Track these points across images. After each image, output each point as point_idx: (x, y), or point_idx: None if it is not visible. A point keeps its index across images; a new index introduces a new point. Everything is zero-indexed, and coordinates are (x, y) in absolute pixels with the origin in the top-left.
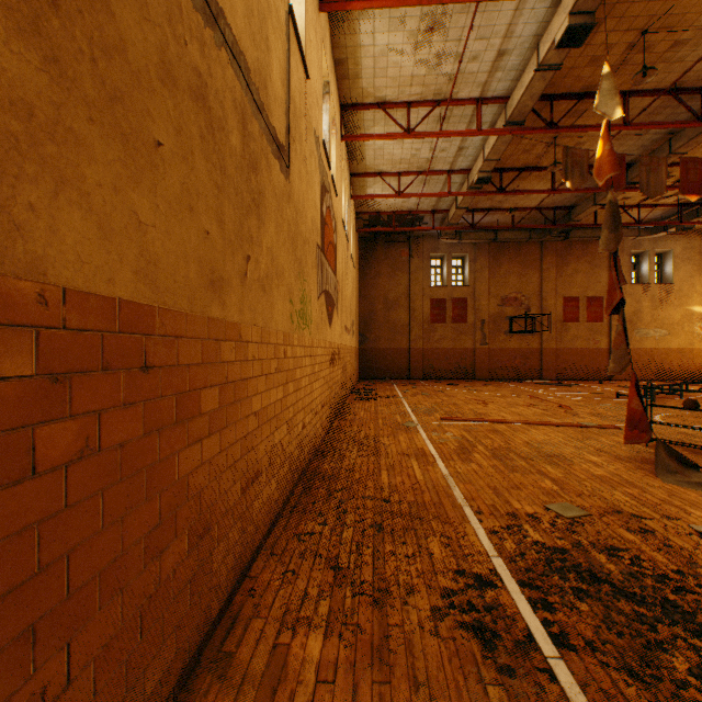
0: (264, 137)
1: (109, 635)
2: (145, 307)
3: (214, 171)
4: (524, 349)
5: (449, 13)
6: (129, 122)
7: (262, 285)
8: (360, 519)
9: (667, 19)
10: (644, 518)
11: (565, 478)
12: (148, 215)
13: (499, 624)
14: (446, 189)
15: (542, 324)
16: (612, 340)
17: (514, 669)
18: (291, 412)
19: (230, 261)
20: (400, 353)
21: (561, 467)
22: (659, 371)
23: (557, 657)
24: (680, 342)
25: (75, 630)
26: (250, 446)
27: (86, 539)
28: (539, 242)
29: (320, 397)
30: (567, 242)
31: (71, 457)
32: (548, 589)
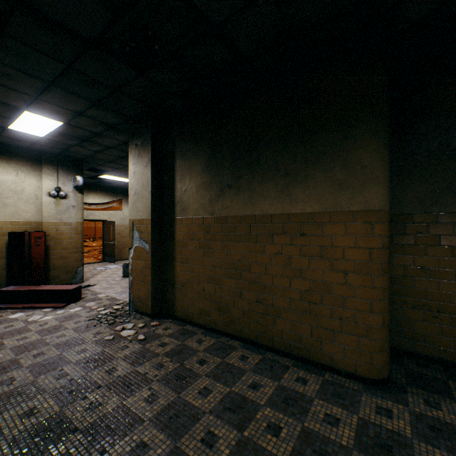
0: None
1: None
2: None
3: None
4: None
5: None
6: None
7: None
8: None
9: None
10: None
11: None
12: None
13: None
14: None
15: None
16: (97, 224)
17: None
18: None
19: None
20: None
21: None
22: None
23: None
24: None
25: None
26: None
27: None
28: None
29: None
30: None
31: None
32: None
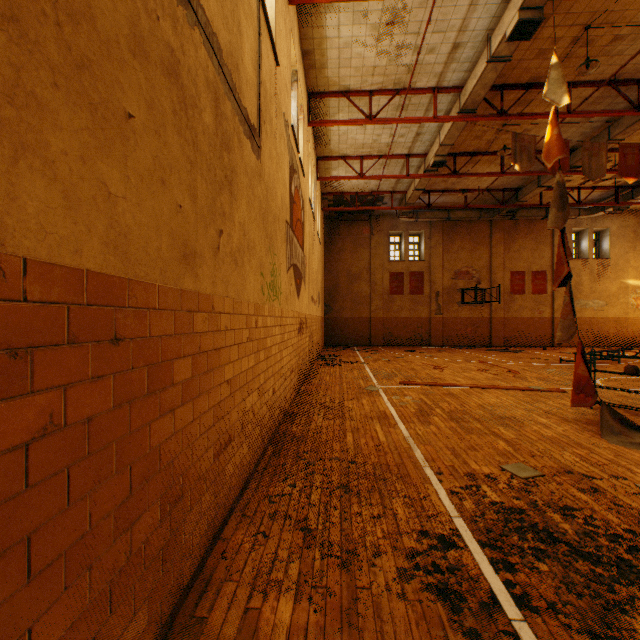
0: (237, 117)
1: (75, 615)
2: (115, 279)
3: (187, 147)
4: (475, 318)
5: (408, 8)
6: (98, 91)
7: (234, 259)
8: (327, 480)
9: (608, 15)
10: (594, 478)
11: (518, 440)
12: (118, 186)
13: (463, 586)
14: (405, 171)
15: (491, 295)
16: (555, 310)
17: (480, 633)
18: (262, 379)
19: (203, 235)
20: (362, 322)
21: (513, 429)
22: (597, 338)
23: (521, 620)
24: (616, 312)
25: (37, 614)
26: (223, 413)
27: (49, 518)
28: (488, 221)
29: (289, 364)
30: (514, 221)
31: (33, 435)
32: (509, 549)
